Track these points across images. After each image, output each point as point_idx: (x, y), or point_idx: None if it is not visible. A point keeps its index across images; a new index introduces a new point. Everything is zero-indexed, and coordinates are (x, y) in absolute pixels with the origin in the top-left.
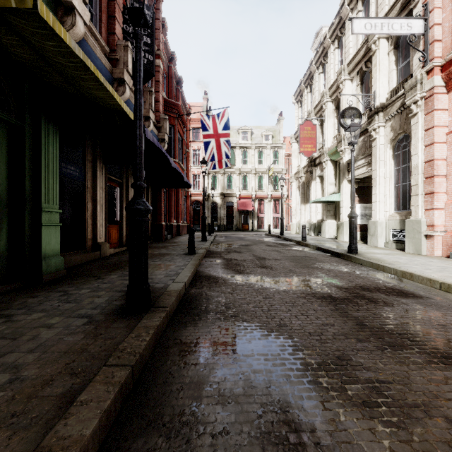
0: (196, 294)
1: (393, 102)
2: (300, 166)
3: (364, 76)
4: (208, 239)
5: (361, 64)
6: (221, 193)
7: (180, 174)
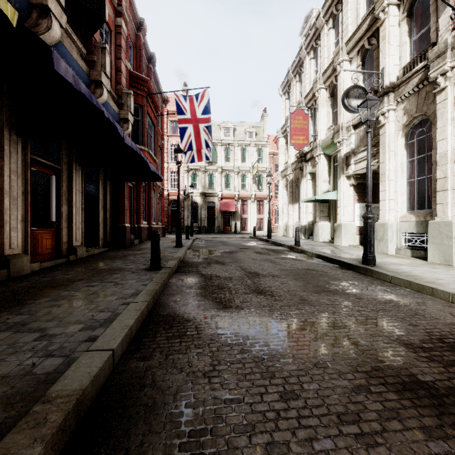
0: (131, 385)
1: (408, 79)
2: (288, 162)
3: (366, 56)
4: (185, 244)
5: (364, 41)
6: (202, 193)
7: (144, 160)
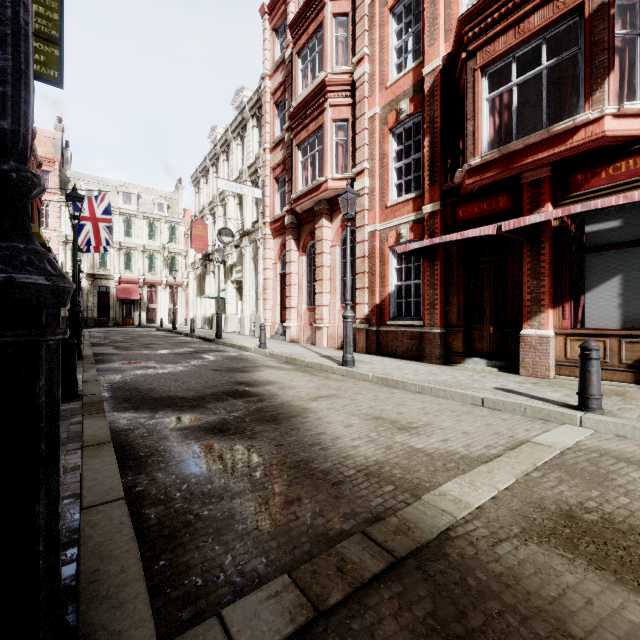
0: (102, 358)
1: (252, 232)
2: (197, 257)
3: (242, 199)
4: (83, 334)
5: None
6: (89, 274)
7: None
